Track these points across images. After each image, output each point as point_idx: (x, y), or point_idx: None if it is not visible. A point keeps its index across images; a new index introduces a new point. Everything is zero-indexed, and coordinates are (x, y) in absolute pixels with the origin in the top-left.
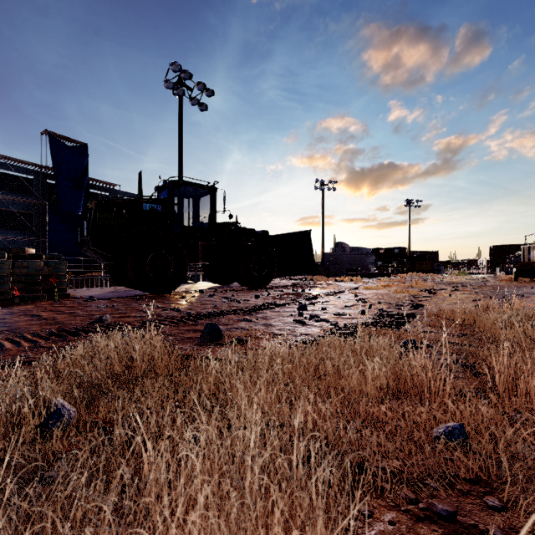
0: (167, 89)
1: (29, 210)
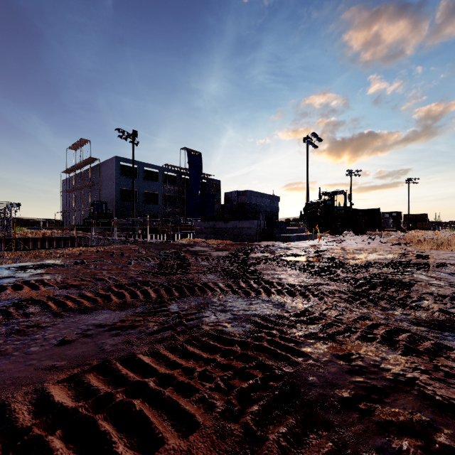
0: (306, 143)
1: (175, 193)
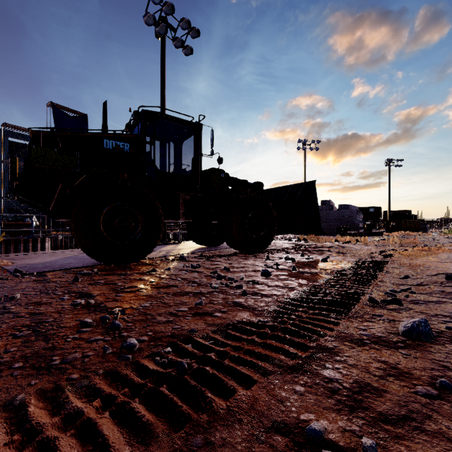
0: (147, 25)
1: None
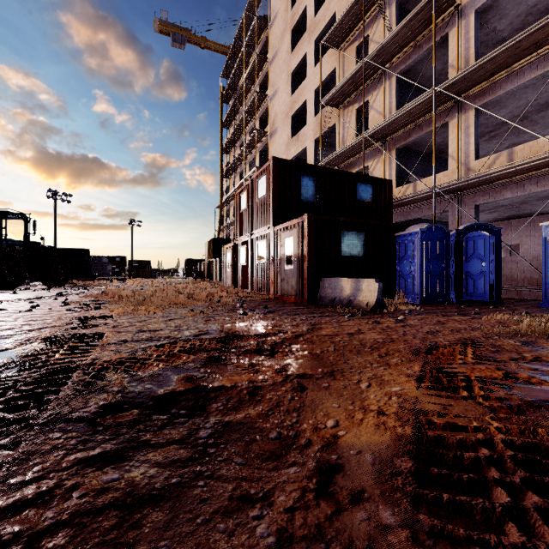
0: None
1: None
